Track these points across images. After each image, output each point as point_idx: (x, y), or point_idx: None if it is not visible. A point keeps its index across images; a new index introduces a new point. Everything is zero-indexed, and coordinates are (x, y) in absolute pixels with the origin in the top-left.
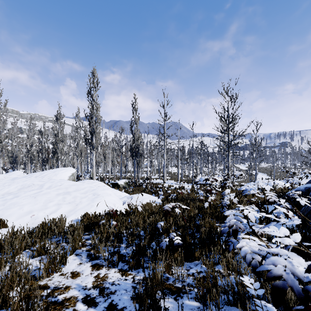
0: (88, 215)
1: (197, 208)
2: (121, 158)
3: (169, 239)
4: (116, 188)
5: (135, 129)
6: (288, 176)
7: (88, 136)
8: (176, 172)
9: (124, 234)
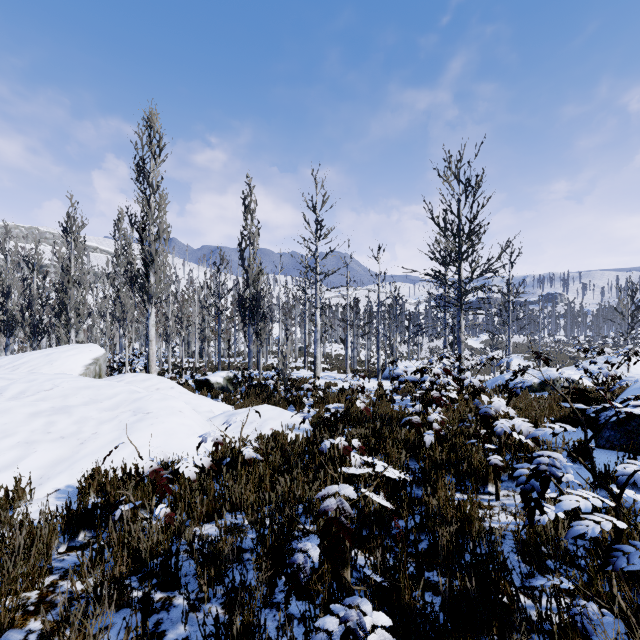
0: (102, 477)
1: (404, 448)
2: (220, 322)
3: (344, 634)
4: (206, 391)
5: (250, 257)
6: (565, 361)
7: (138, 270)
8: (340, 354)
9: (183, 567)
